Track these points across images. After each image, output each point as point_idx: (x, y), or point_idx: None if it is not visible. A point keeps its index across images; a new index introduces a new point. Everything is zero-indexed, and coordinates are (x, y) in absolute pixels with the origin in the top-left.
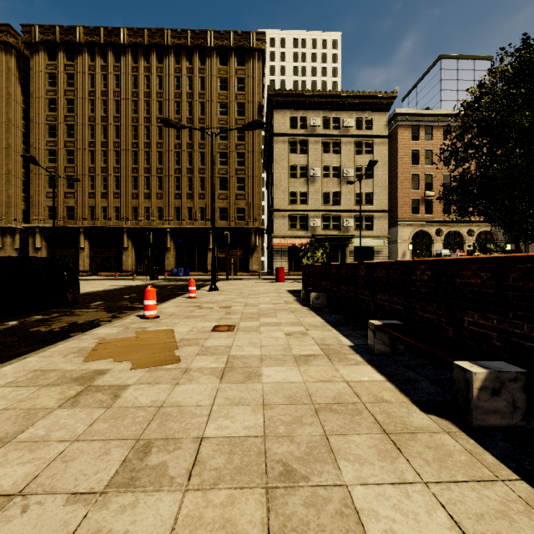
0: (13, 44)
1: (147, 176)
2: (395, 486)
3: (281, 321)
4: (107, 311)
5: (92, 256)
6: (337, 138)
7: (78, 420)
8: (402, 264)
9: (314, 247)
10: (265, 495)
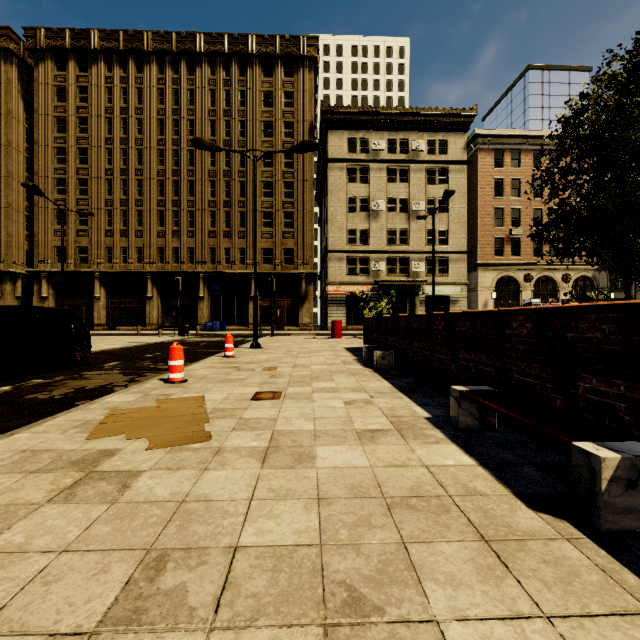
0: (14, 51)
1: (175, 210)
2: (505, 622)
3: (339, 386)
4: (123, 374)
5: (109, 307)
6: (405, 164)
7: (71, 522)
8: (493, 314)
9: (377, 296)
10: (323, 637)
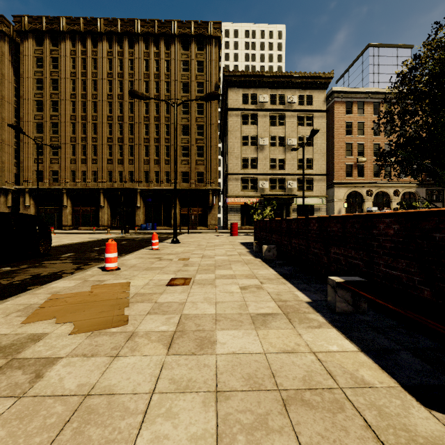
0: (6, 32)
1: (120, 145)
2: None
3: (236, 273)
4: (73, 263)
5: (73, 213)
6: (282, 112)
7: None
8: (361, 217)
9: (262, 205)
10: None
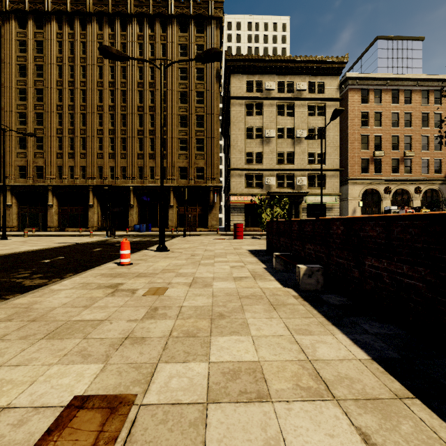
0: None
1: (111, 137)
2: None
3: (263, 359)
4: None
5: (60, 213)
6: (291, 101)
7: None
8: None
9: (269, 204)
10: None
